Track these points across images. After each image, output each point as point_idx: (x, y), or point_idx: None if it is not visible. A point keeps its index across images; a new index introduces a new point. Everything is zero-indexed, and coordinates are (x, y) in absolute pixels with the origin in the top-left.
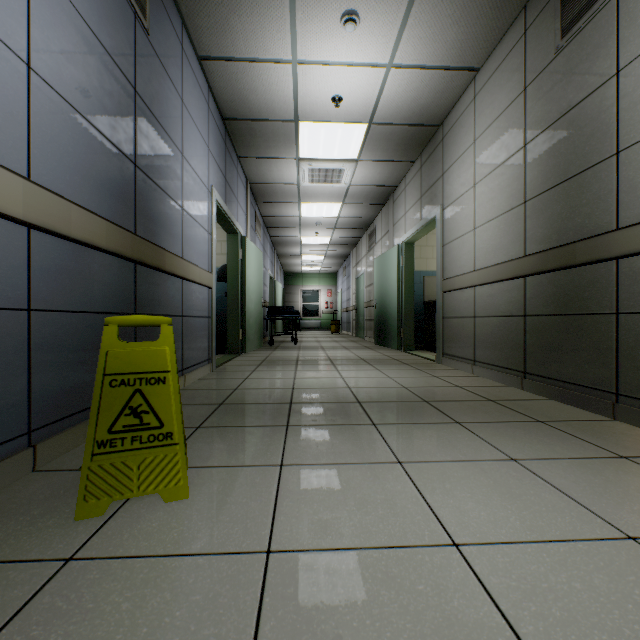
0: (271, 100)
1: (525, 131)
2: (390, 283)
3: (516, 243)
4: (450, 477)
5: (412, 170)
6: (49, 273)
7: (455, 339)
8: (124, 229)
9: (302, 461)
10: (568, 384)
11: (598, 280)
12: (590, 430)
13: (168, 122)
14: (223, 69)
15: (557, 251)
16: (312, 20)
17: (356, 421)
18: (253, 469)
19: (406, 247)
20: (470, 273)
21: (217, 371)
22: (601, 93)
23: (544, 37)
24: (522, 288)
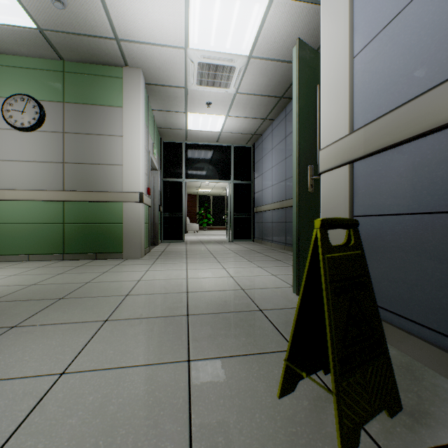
0: None
1: None
2: None
3: None
4: None
5: None
6: None
7: None
8: None
9: None
10: None
11: None
12: None
13: None
14: None
15: None
16: None
17: None
18: None
19: None
20: None
21: None
22: None
23: None
24: None
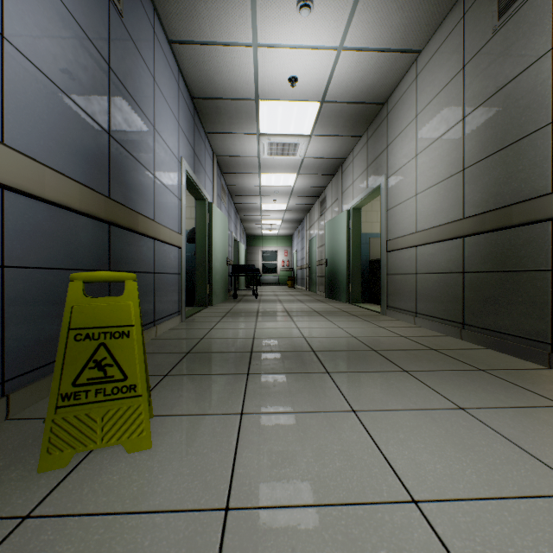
0: (234, 80)
1: (464, 105)
2: (339, 244)
3: (455, 207)
4: (403, 426)
5: (359, 144)
6: (23, 232)
7: (398, 293)
8: (98, 192)
9: (261, 409)
10: (505, 335)
11: (534, 239)
12: (529, 379)
13: (141, 97)
14: (191, 52)
15: (494, 213)
16: (271, 6)
17: (311, 369)
18: (215, 418)
19: (354, 212)
20: (412, 234)
21: (186, 322)
22: (537, 67)
23: (482, 19)
24: (461, 247)
